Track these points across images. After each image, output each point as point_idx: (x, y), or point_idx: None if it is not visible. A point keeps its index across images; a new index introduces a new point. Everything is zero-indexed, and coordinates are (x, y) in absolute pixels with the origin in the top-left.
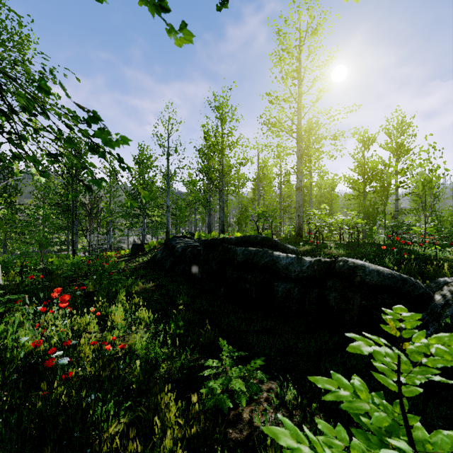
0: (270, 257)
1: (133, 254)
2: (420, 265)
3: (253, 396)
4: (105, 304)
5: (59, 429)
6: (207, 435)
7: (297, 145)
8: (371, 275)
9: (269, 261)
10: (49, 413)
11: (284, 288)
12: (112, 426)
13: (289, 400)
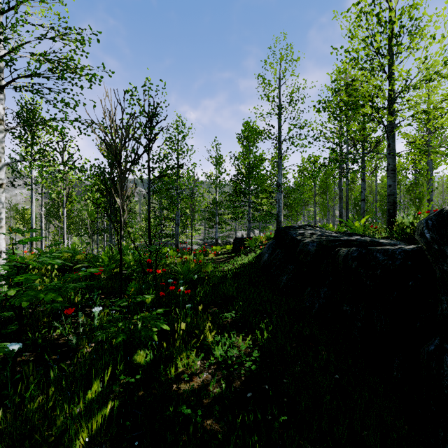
0: None
1: (234, 250)
2: None
3: None
4: None
5: None
6: None
7: None
8: None
9: None
10: None
11: None
12: None
13: None
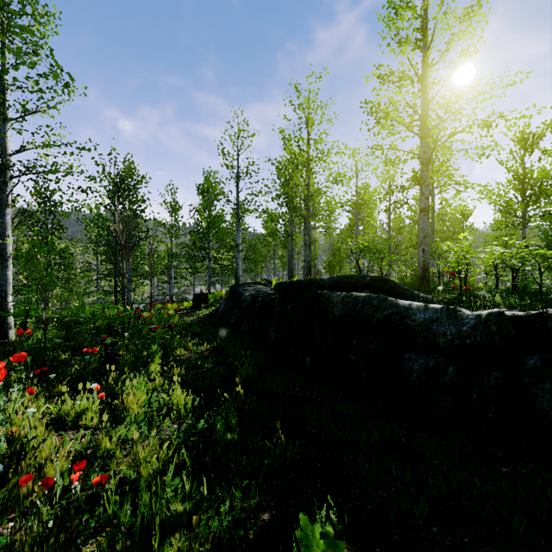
0: (393, 309)
1: (195, 306)
2: None
3: None
4: (129, 376)
5: None
6: None
7: (421, 145)
8: None
9: (391, 315)
10: None
11: (424, 365)
12: None
13: None
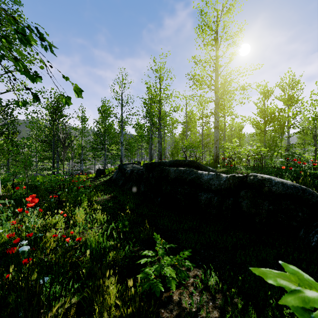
0: (195, 174)
1: (97, 176)
2: (313, 180)
3: (181, 281)
4: (72, 209)
5: (8, 308)
6: (142, 315)
7: (215, 95)
8: (277, 186)
9: (194, 177)
10: (0, 294)
11: (206, 197)
12: (56, 306)
13: (212, 285)
